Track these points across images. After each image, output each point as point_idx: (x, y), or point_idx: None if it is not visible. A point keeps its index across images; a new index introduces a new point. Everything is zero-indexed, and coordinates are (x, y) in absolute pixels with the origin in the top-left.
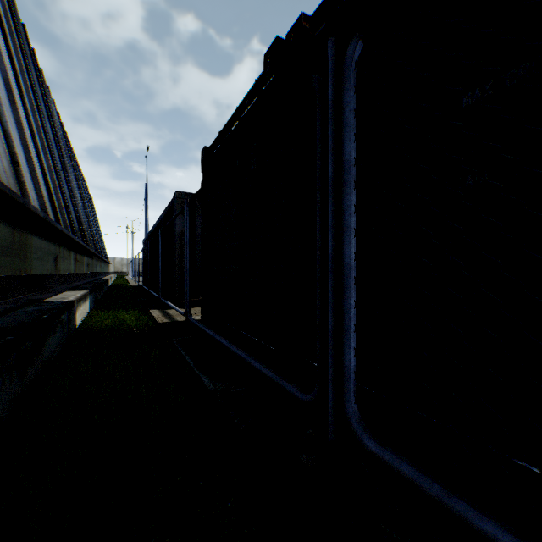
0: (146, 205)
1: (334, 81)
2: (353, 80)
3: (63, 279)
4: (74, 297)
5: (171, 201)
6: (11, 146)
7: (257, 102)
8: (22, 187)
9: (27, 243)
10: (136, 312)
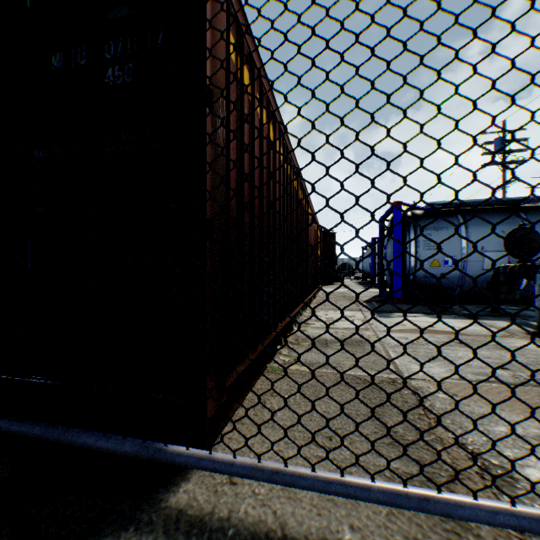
0: None
1: None
2: None
3: None
4: None
5: None
6: None
7: None
8: None
9: None
10: None
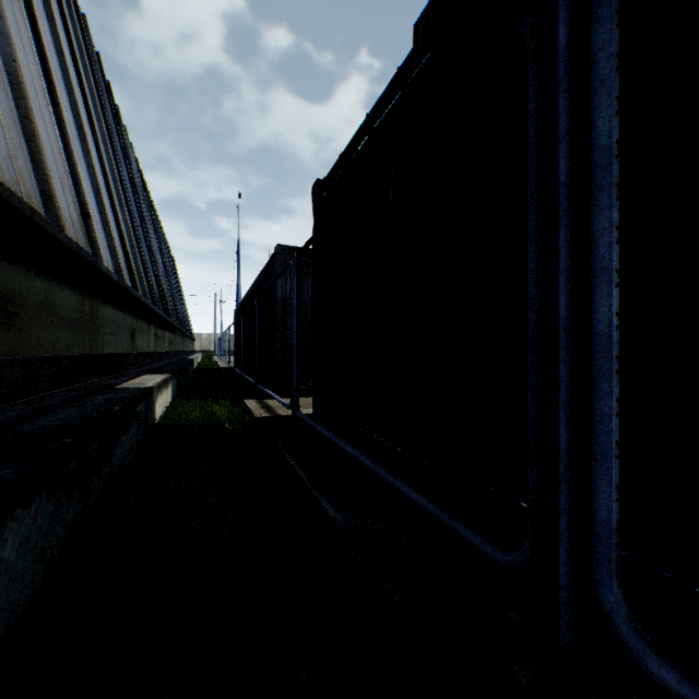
0: (238, 267)
1: (570, 14)
2: (614, 2)
3: (140, 359)
4: (153, 383)
5: (270, 259)
6: (80, 193)
7: (398, 102)
8: (93, 244)
9: (99, 314)
10: (228, 401)
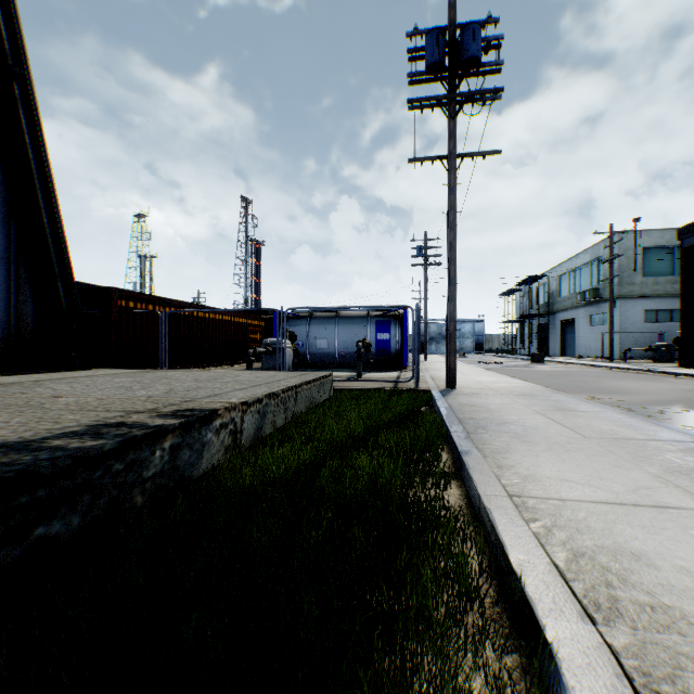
0: None
1: None
2: None
3: None
4: None
5: None
6: None
7: None
8: None
9: None
10: None
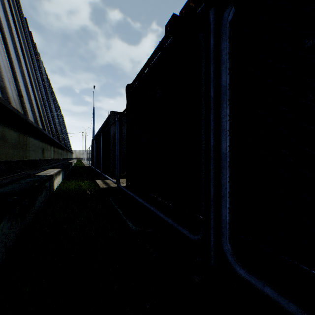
0: (93, 119)
1: (214, 36)
2: (228, 34)
3: (47, 162)
4: (53, 172)
5: (108, 117)
6: (18, 86)
7: (160, 55)
8: (24, 109)
9: (27, 141)
10: (88, 181)
